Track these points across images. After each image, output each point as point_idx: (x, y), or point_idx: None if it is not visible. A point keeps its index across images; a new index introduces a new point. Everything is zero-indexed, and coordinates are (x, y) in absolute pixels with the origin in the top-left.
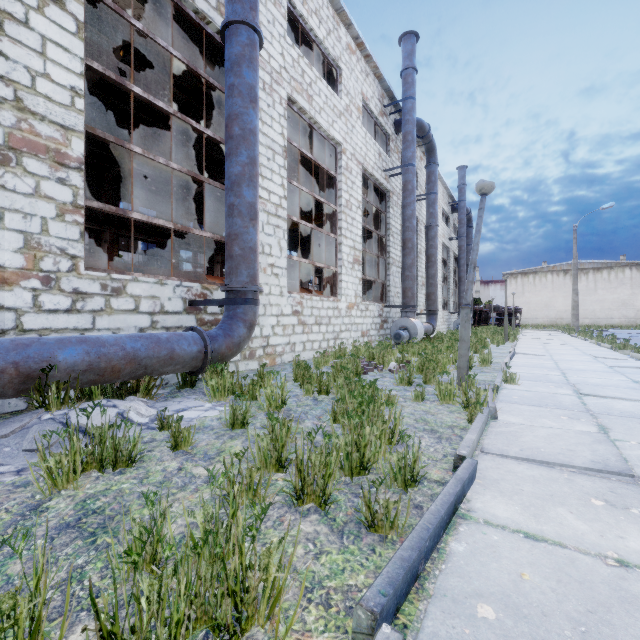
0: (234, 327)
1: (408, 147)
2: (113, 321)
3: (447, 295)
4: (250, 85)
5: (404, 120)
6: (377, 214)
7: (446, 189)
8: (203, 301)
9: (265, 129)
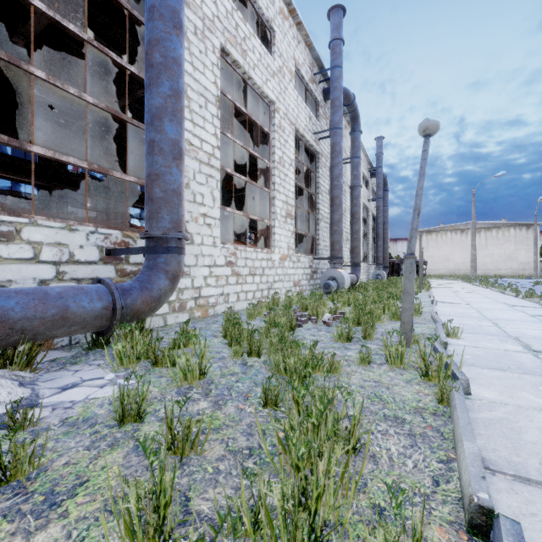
0: (153, 279)
1: (336, 112)
2: (1, 272)
3: (367, 249)
4: (173, 8)
5: (332, 87)
6: (307, 174)
7: (366, 156)
8: (122, 250)
9: (197, 75)
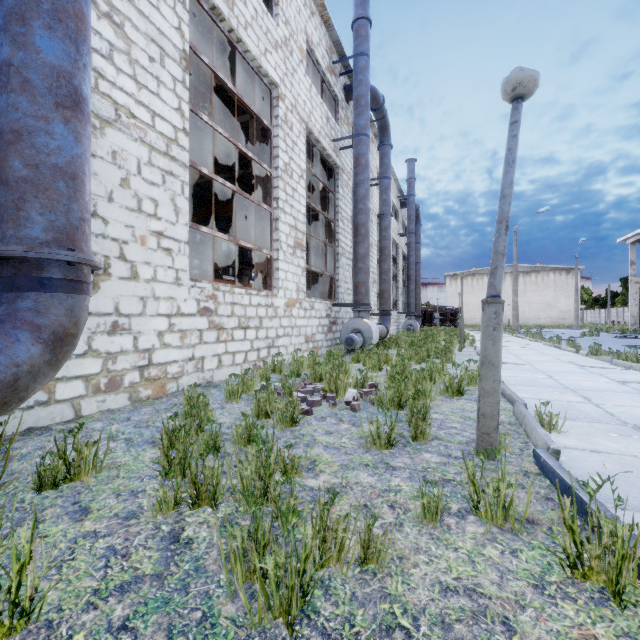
0: (1, 342)
1: (361, 113)
2: None
3: (396, 294)
4: None
5: (357, 80)
6: (324, 195)
7: (396, 181)
8: None
9: (144, 6)
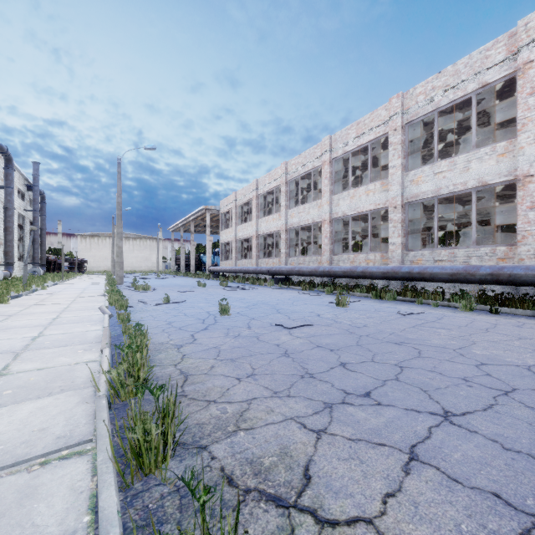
0: None
1: None
2: None
3: (23, 250)
4: None
5: None
6: None
7: (22, 175)
8: None
9: None
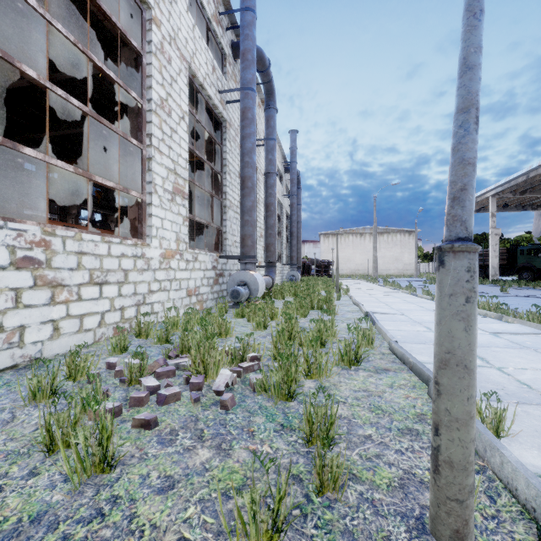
0: None
1: (248, 67)
2: None
3: (281, 248)
4: None
5: (243, 34)
6: (212, 149)
7: (280, 148)
8: None
9: None
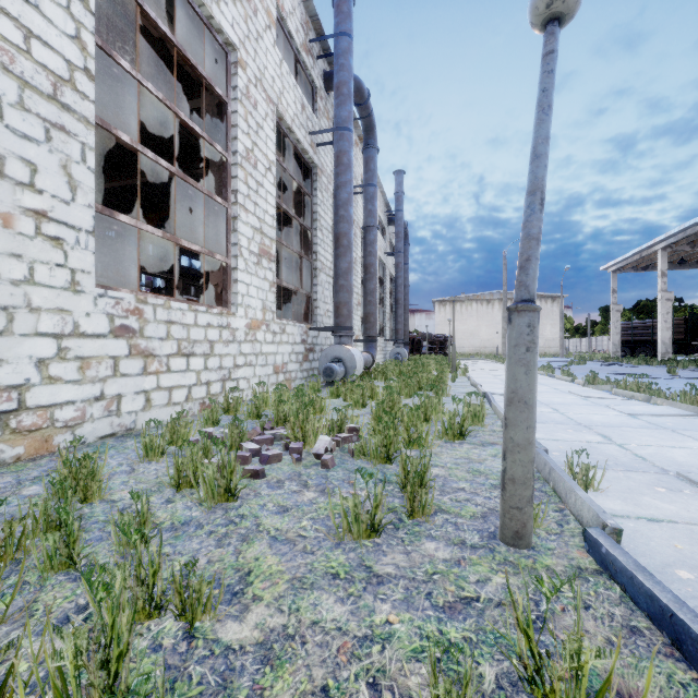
0: None
1: (343, 103)
2: None
3: (383, 319)
4: None
5: (337, 64)
6: (300, 200)
7: (383, 194)
8: None
9: None
